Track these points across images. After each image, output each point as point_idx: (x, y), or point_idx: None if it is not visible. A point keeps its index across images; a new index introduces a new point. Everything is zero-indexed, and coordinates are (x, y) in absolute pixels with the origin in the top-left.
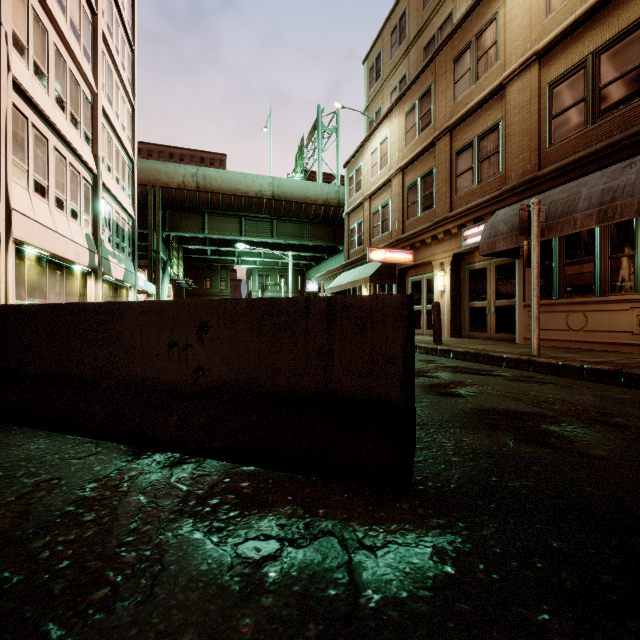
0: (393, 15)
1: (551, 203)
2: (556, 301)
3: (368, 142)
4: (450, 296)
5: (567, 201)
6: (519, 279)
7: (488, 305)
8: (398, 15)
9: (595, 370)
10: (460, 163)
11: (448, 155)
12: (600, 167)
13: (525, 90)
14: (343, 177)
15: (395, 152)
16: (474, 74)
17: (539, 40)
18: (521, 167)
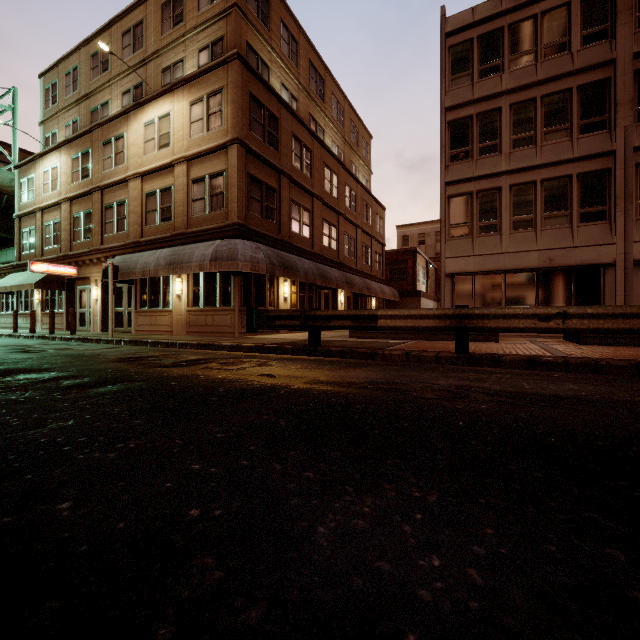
0: (68, 60)
1: (131, 261)
2: (147, 310)
3: (40, 160)
4: (101, 303)
5: (136, 263)
6: (134, 296)
7: (124, 311)
8: (72, 65)
9: (117, 340)
10: (107, 215)
11: (100, 206)
12: (159, 247)
13: (136, 190)
14: (30, 154)
15: (64, 183)
16: (114, 162)
17: (141, 166)
18: (135, 233)
